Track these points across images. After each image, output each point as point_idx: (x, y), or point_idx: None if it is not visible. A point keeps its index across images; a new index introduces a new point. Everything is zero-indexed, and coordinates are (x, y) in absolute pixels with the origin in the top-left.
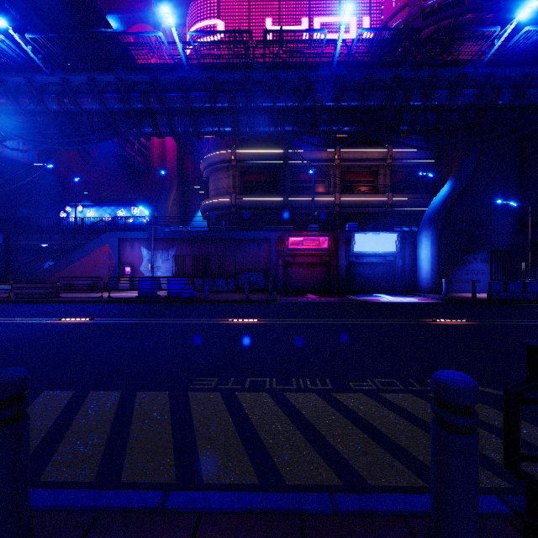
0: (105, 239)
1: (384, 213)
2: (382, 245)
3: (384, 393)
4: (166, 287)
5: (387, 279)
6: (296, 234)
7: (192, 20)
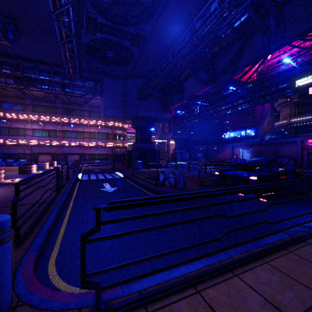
0: (228, 146)
1: None
2: None
3: None
4: None
5: None
6: (311, 138)
7: None
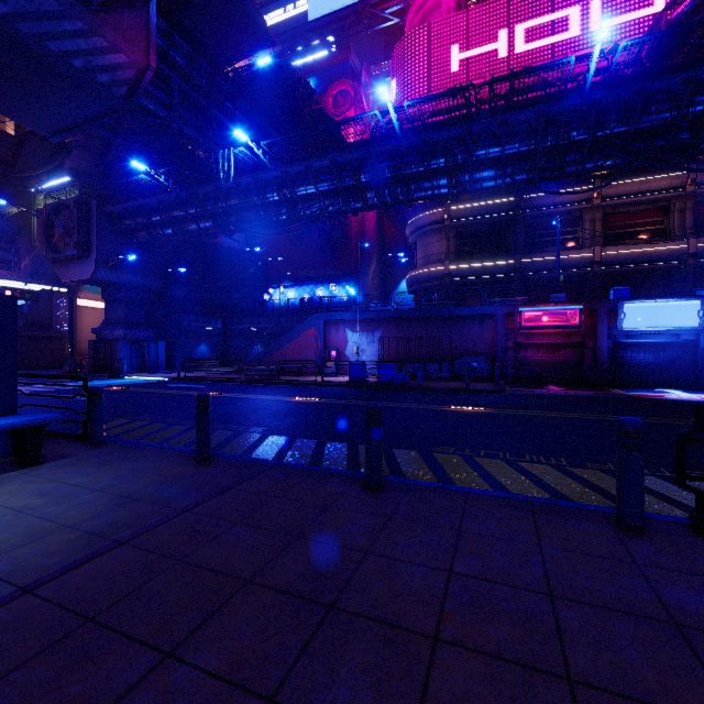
0: (312, 321)
1: (681, 269)
2: (673, 317)
3: None
4: (371, 372)
5: (682, 368)
6: (532, 307)
7: (398, 63)
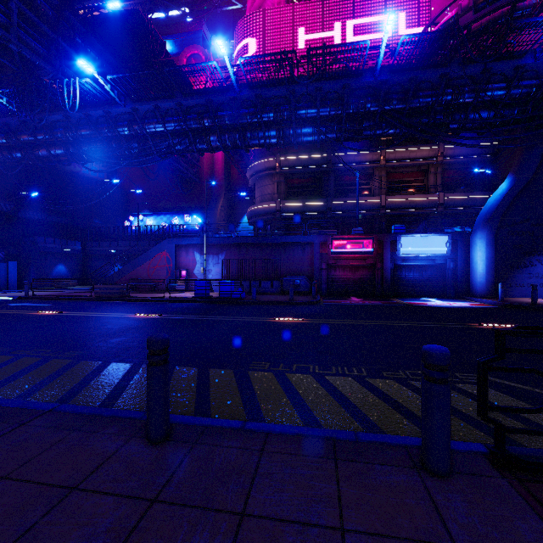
0: (164, 245)
1: (435, 214)
2: (431, 247)
3: (412, 381)
4: (216, 288)
5: (436, 283)
6: (339, 237)
7: (239, 37)
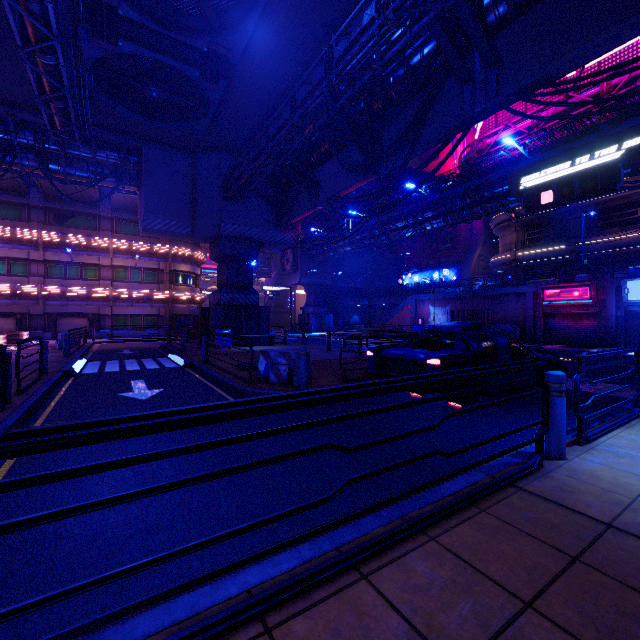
0: (408, 300)
1: None
2: None
3: None
4: None
5: None
6: (550, 286)
7: None
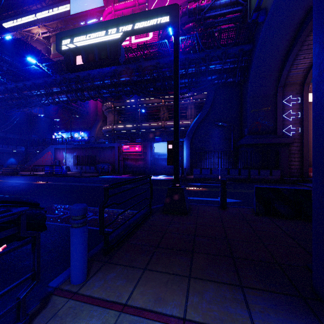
0: (49, 148)
1: None
2: None
3: None
4: (72, 170)
5: None
6: (125, 144)
7: None
